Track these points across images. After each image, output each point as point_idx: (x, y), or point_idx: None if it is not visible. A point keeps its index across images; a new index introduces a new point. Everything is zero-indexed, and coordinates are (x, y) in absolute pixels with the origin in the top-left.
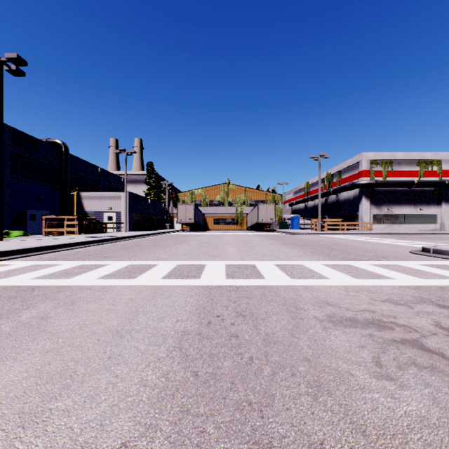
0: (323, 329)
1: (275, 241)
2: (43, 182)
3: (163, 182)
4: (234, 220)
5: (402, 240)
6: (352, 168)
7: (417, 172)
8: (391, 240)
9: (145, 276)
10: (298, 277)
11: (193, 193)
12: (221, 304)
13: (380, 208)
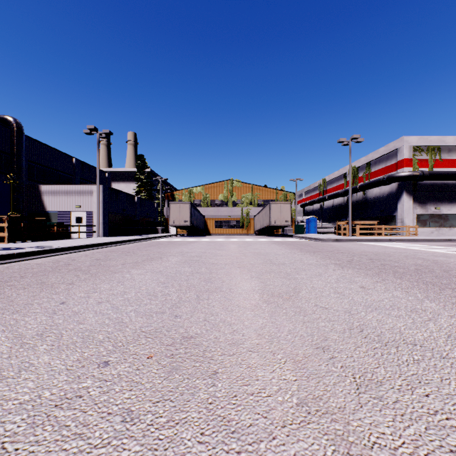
0: None
1: (314, 256)
2: None
3: (156, 178)
4: (239, 223)
5: None
6: (387, 158)
7: None
8: None
9: None
10: None
11: (192, 191)
12: None
13: (425, 206)
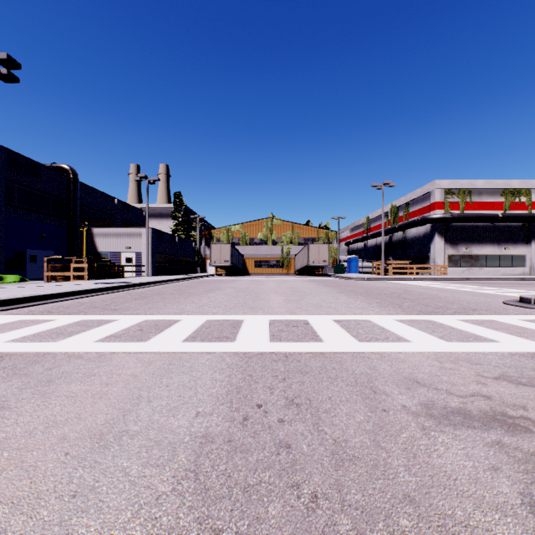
0: (421, 431)
1: (330, 288)
2: (46, 215)
3: (193, 217)
4: (279, 262)
5: (487, 288)
6: (422, 199)
7: (501, 204)
8: (473, 287)
9: (161, 337)
10: (367, 339)
11: (230, 229)
12: (263, 383)
13: (457, 247)
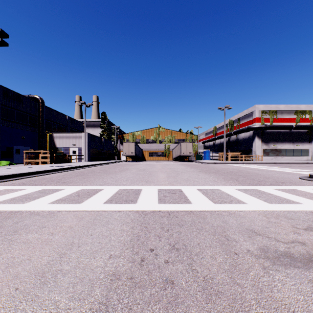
0: (263, 270)
1: (194, 169)
2: (25, 125)
3: (112, 126)
4: (163, 153)
5: (287, 168)
6: (248, 116)
7: (294, 119)
8: (279, 168)
9: (90, 200)
10: (219, 202)
11: (134, 134)
12: (154, 233)
13: (268, 144)
